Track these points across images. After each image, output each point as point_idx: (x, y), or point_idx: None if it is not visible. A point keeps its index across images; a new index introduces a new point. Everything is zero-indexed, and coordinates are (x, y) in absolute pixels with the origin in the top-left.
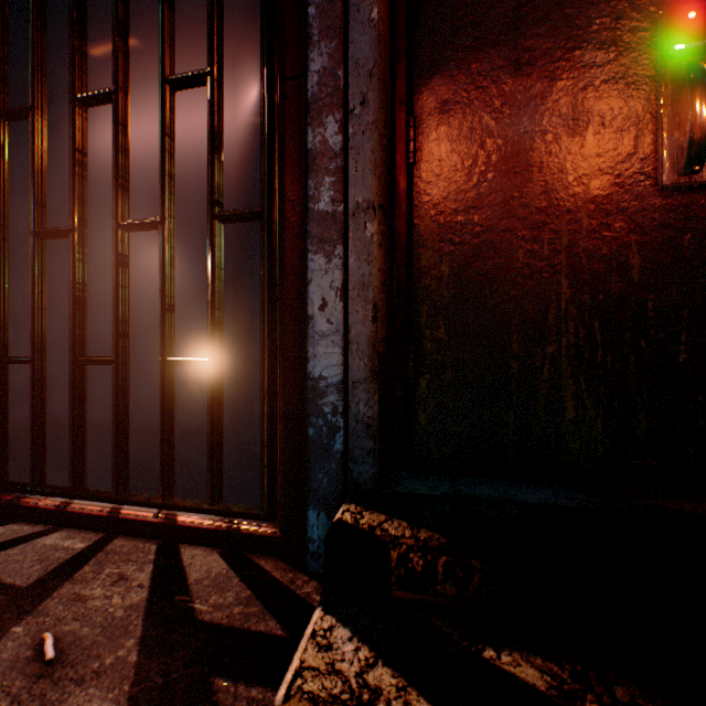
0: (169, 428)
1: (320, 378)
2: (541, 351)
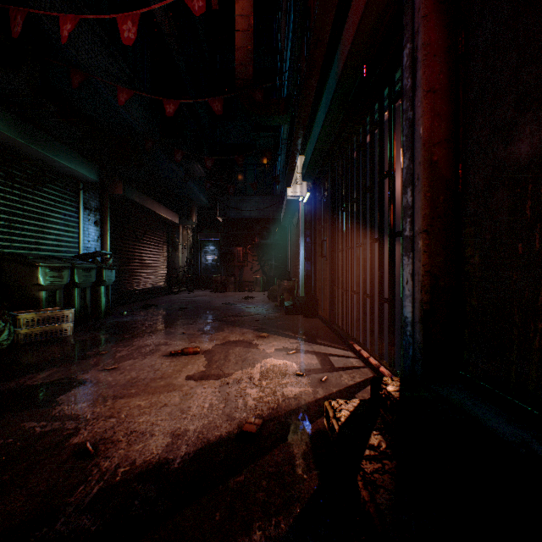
0: (380, 328)
1: (406, 317)
2: (532, 325)
